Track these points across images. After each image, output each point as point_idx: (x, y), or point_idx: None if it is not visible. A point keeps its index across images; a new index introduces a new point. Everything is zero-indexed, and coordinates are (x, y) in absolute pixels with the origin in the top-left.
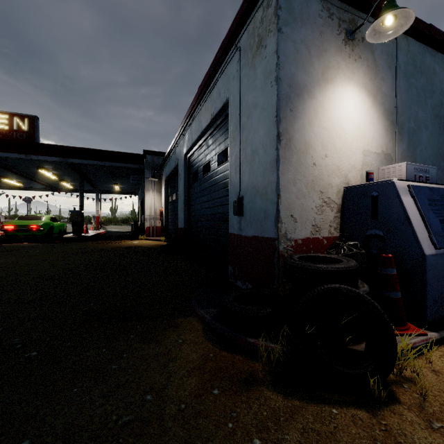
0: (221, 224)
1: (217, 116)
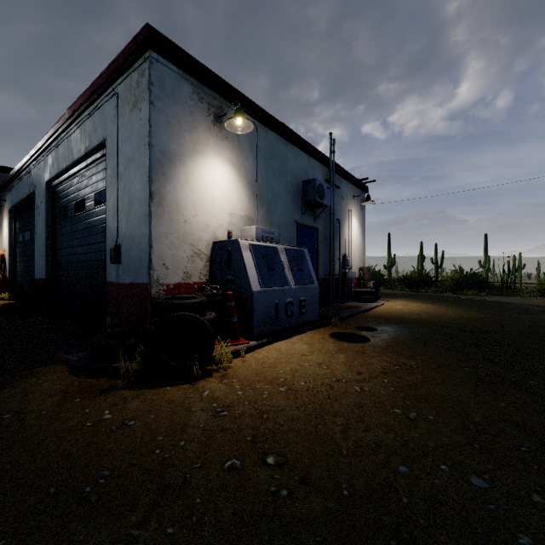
0: (99, 272)
1: (93, 151)
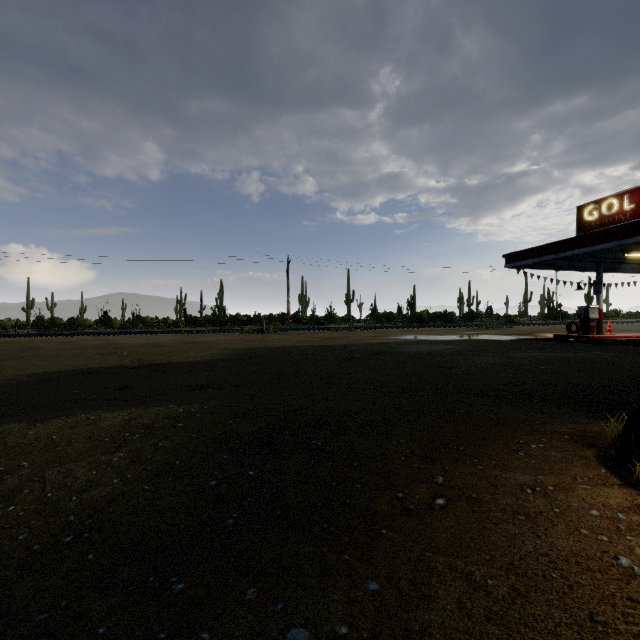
0: None
1: None
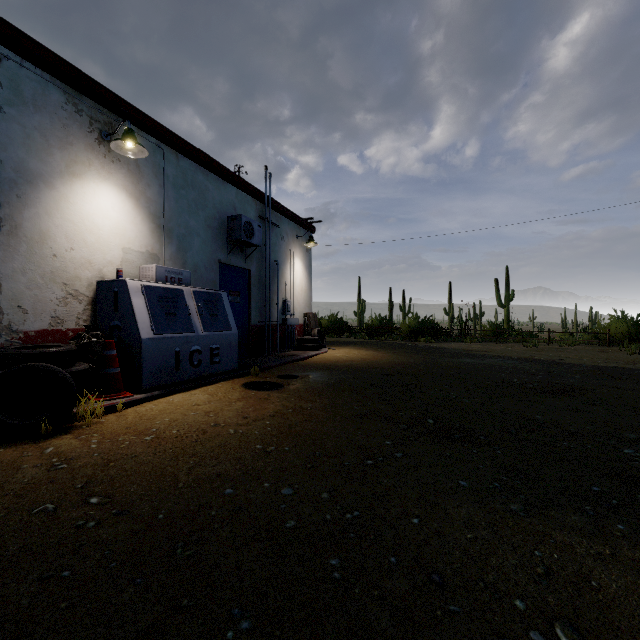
0: None
1: None
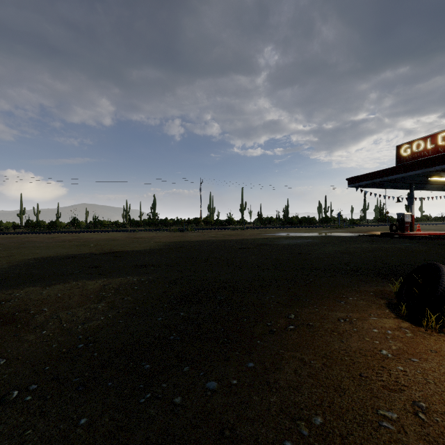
0: None
1: None
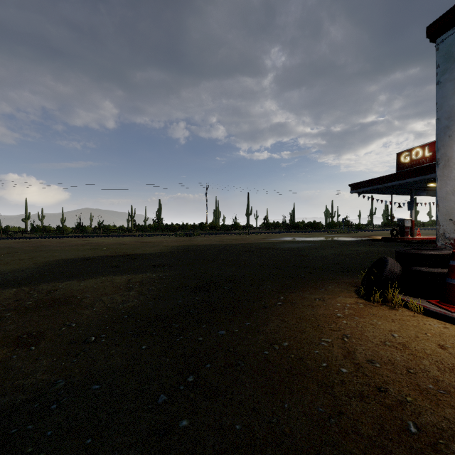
0: None
1: None
